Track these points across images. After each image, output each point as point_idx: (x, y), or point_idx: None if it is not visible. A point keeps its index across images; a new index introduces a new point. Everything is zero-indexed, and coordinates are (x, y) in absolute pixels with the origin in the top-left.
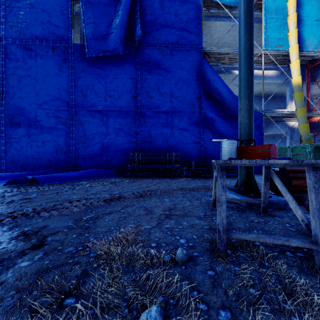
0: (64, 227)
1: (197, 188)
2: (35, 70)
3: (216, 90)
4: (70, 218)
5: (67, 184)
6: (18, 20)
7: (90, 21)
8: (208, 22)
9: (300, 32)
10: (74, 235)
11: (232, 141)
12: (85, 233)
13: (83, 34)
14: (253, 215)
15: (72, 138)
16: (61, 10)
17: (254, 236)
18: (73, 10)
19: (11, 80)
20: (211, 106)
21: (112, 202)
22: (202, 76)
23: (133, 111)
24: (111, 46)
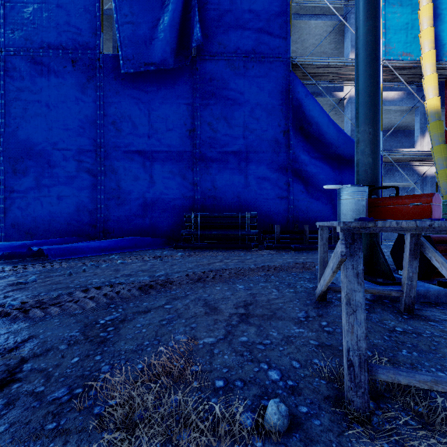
0: (62, 340)
1: (287, 266)
2: (47, 93)
3: (312, 119)
4: (77, 321)
5: (89, 260)
6: (23, 21)
7: (127, 21)
8: (299, 22)
9: (437, 33)
10: (74, 359)
11: (360, 188)
12: (96, 354)
13: (117, 42)
14: (390, 317)
15: (100, 191)
16: (85, 6)
17: (427, 378)
18: (102, 5)
19: (13, 107)
20: (304, 143)
21: (152, 290)
22: (291, 100)
23: (189, 151)
24: (157, 56)
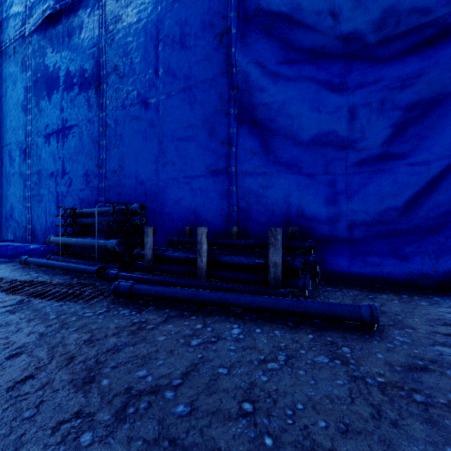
0: None
1: None
2: (1, 90)
3: None
4: None
5: None
6: None
7: None
8: None
9: None
10: None
11: None
12: None
13: None
14: None
15: (29, 187)
16: None
17: None
18: None
19: None
20: (261, 43)
21: None
22: None
23: (95, 118)
24: None
